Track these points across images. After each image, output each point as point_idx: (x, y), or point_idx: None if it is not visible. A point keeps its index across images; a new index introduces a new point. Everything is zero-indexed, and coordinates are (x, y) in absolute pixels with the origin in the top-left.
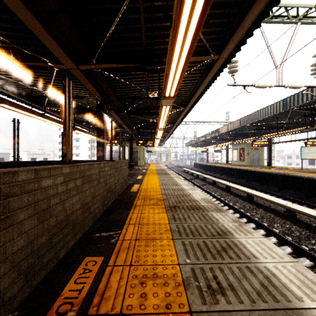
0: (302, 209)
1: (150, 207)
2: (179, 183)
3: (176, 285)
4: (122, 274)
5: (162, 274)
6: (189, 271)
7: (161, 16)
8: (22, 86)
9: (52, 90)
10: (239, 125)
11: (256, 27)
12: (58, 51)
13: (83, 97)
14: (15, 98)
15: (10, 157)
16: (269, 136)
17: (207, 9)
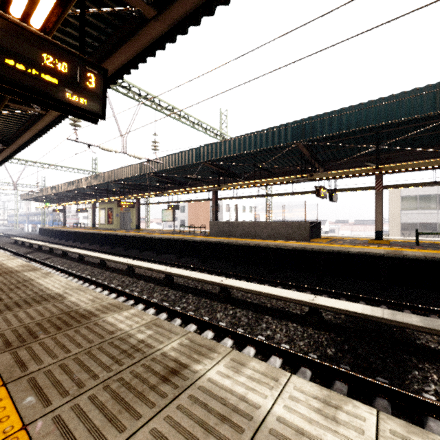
0: (136, 263)
1: None
2: None
3: None
4: None
5: None
6: None
7: None
8: None
9: None
10: (102, 180)
11: None
12: None
13: None
14: None
15: None
16: (134, 197)
17: (0, 108)
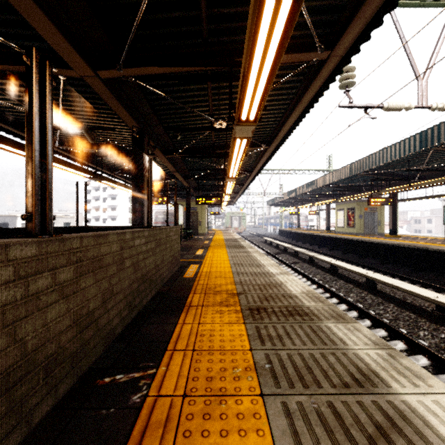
0: None
1: (216, 309)
2: (261, 263)
3: None
4: None
5: None
6: None
7: None
8: (20, 113)
9: (66, 118)
10: (348, 174)
11: None
12: (59, 40)
13: (112, 128)
14: (11, 131)
15: (17, 222)
16: (396, 190)
17: None
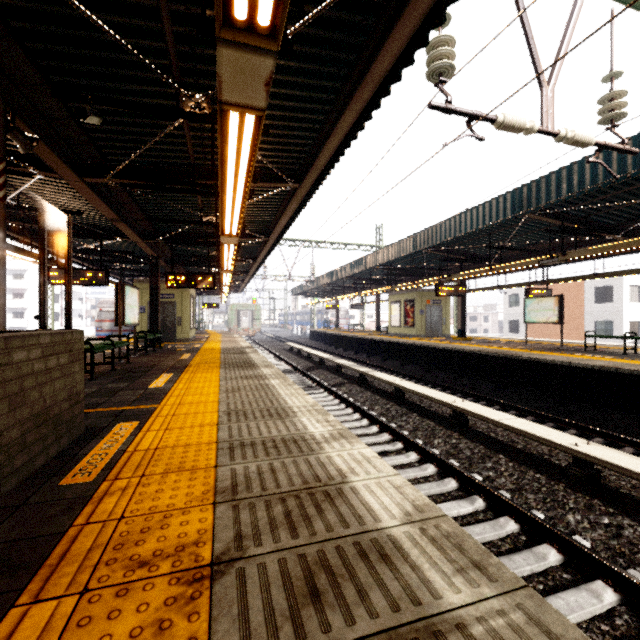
0: (628, 463)
1: None
2: (288, 406)
3: None
4: None
5: None
6: None
7: None
8: None
9: None
10: (411, 249)
11: None
12: None
13: None
14: None
15: None
16: (472, 274)
17: None
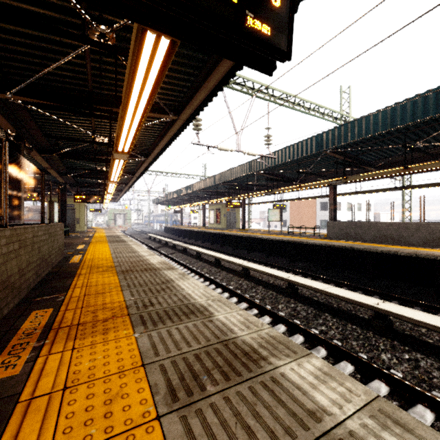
0: (252, 266)
1: (99, 273)
2: (137, 251)
3: (120, 309)
4: (75, 312)
5: (110, 306)
6: (132, 302)
7: (112, 69)
8: None
9: None
10: (213, 183)
11: (205, 106)
12: None
13: None
14: None
15: None
16: (241, 197)
17: (150, 107)
